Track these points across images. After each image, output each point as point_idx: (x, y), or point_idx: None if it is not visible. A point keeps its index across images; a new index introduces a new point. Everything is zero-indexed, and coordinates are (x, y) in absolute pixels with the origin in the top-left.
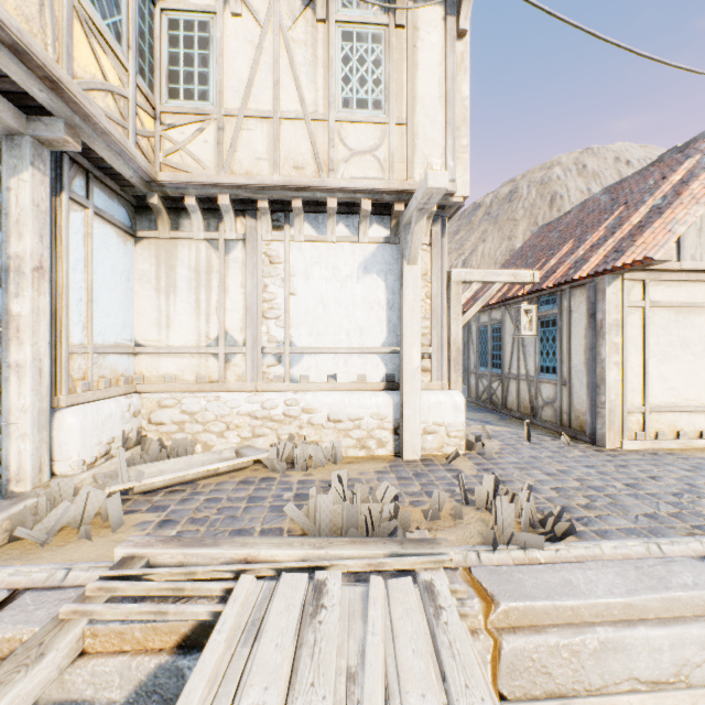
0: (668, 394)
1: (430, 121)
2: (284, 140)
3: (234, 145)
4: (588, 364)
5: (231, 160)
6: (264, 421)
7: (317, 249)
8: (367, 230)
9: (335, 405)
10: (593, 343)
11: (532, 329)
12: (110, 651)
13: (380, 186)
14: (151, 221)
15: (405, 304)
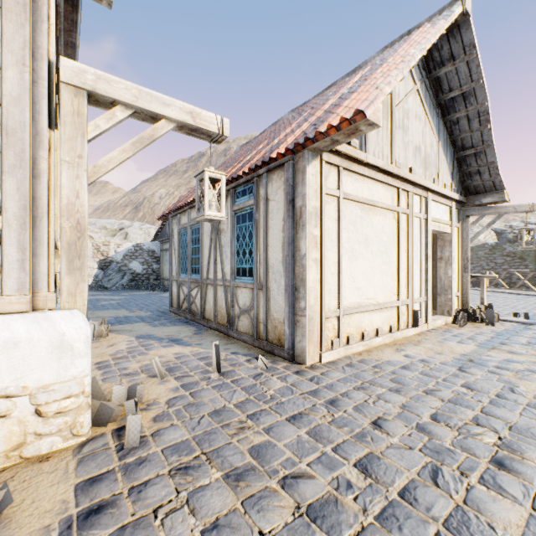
0: (356, 295)
1: None
2: None
3: None
4: (287, 261)
5: None
6: None
7: None
8: None
9: None
10: (292, 235)
11: (221, 209)
12: None
13: None
14: None
15: None
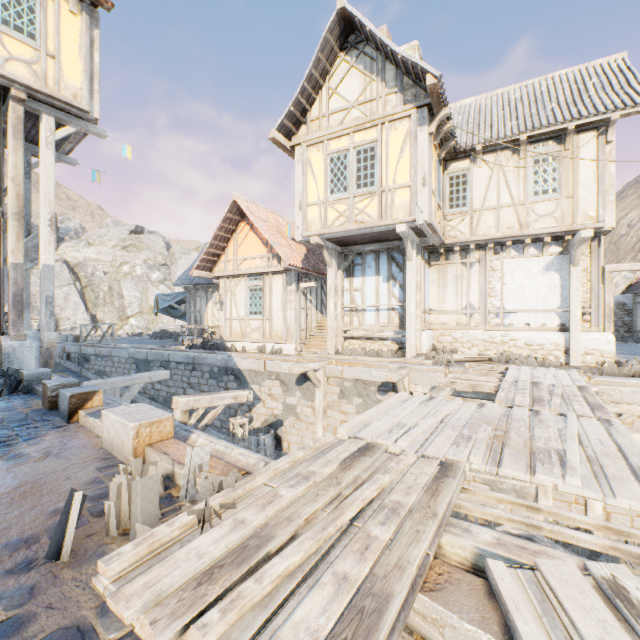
0: None
1: (587, 193)
2: (502, 217)
3: (478, 224)
4: None
5: (476, 230)
6: (490, 343)
7: (518, 262)
8: (547, 250)
9: (528, 338)
10: None
11: None
12: None
13: (555, 231)
14: (436, 258)
15: (571, 287)
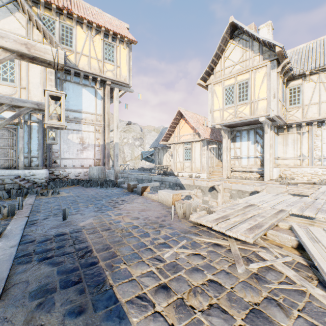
0: None
1: None
2: (322, 107)
3: (306, 112)
4: None
5: (306, 115)
6: (315, 175)
7: None
8: None
9: None
10: None
11: None
12: None
13: None
14: (281, 131)
15: None
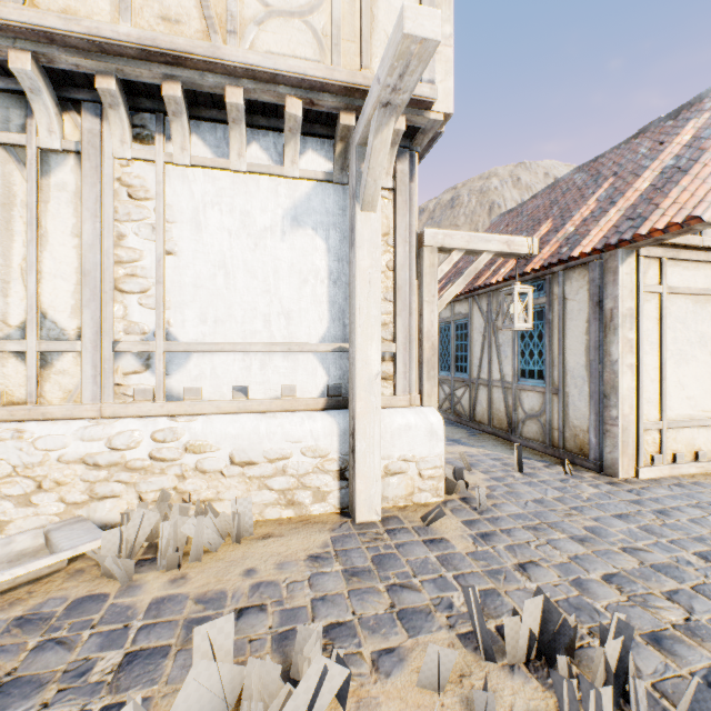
0: (685, 405)
1: None
2: None
3: None
4: (593, 367)
5: None
6: (113, 470)
7: (215, 181)
8: (297, 157)
9: (243, 438)
10: (599, 339)
11: (528, 320)
12: None
13: (317, 73)
14: None
15: (358, 273)
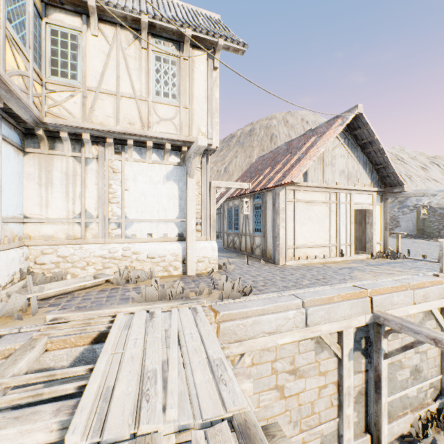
0: (303, 240)
1: (200, 108)
2: (123, 108)
3: (93, 107)
4: (273, 227)
5: (91, 115)
6: (110, 259)
7: (141, 166)
8: (168, 158)
9: (151, 250)
10: (274, 217)
11: (249, 211)
12: (60, 348)
13: (175, 138)
14: (35, 143)
15: (188, 198)
